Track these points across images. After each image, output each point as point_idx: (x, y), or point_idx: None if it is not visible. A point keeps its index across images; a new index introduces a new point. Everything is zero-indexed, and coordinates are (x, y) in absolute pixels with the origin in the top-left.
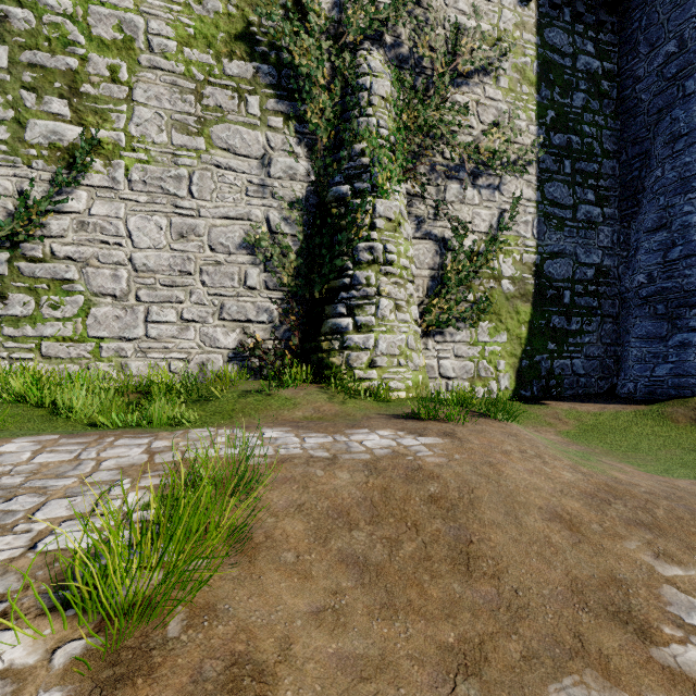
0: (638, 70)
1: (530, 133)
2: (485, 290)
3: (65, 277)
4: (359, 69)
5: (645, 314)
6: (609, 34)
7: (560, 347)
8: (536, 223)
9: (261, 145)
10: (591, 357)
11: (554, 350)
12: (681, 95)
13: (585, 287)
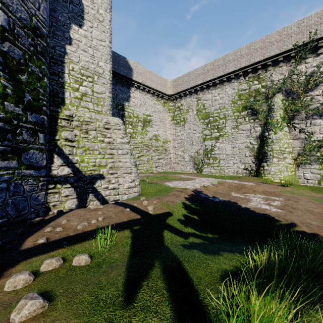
0: None
1: None
2: None
3: (216, 157)
4: (272, 103)
5: None
6: None
7: None
8: None
9: (248, 127)
10: None
11: None
12: None
13: None
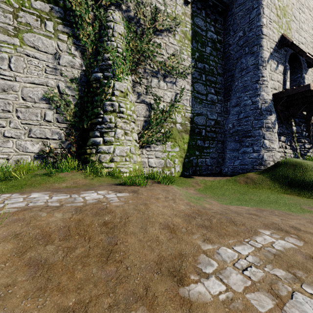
0: (230, 41)
1: (188, 61)
2: (169, 128)
3: None
4: (108, 18)
5: (231, 140)
6: (220, 25)
7: (201, 153)
8: (191, 100)
9: (54, 47)
10: (213, 158)
11: (198, 155)
12: (244, 53)
13: (211, 129)
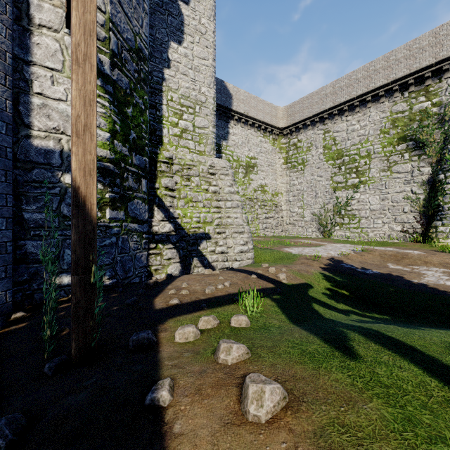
0: None
1: None
2: None
3: (355, 214)
4: None
5: None
6: None
7: None
8: None
9: (409, 167)
10: None
11: None
12: None
13: None
